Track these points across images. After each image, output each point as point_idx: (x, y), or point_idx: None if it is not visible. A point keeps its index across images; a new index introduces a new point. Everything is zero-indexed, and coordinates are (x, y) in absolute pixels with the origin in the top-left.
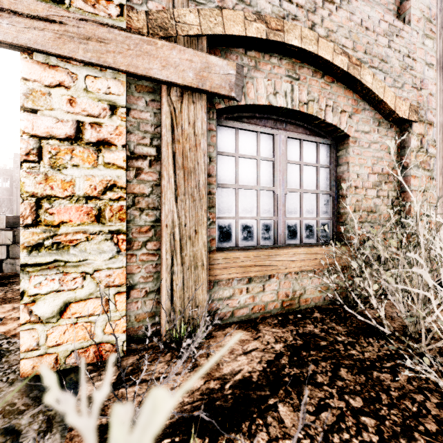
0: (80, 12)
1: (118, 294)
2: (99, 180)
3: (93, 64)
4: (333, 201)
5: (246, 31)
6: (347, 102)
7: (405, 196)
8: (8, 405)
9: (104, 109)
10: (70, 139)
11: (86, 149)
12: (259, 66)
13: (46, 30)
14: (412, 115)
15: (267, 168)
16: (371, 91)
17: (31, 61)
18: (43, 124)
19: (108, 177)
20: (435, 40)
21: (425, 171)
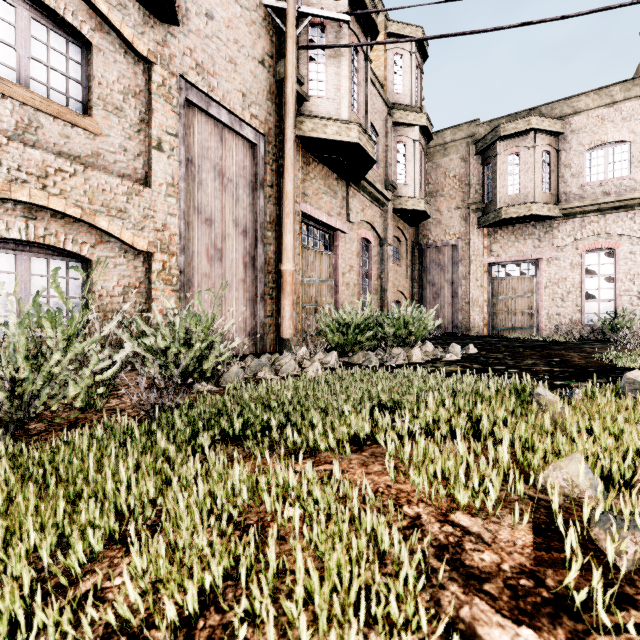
0: None
1: None
2: None
3: None
4: (85, 304)
5: None
6: (91, 236)
7: (150, 302)
8: None
9: None
10: None
11: None
12: None
13: None
14: (152, 248)
15: (9, 279)
16: (108, 232)
17: None
18: None
19: None
20: (178, 198)
21: (168, 285)
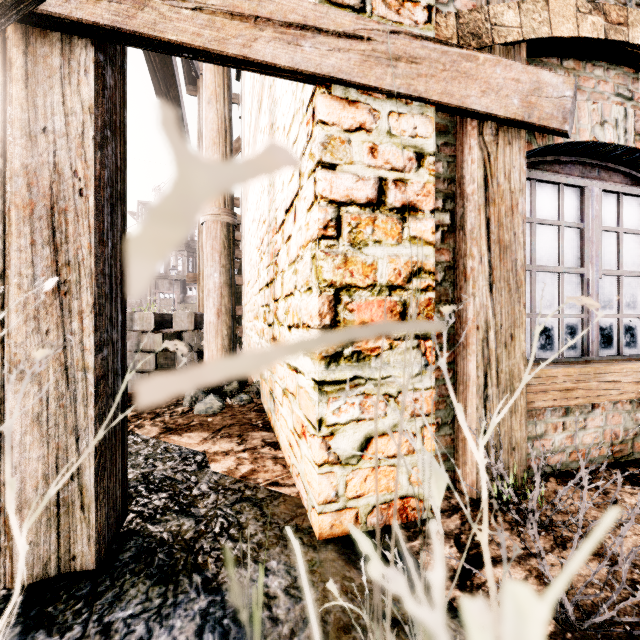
0: (383, 22)
1: (425, 427)
2: (403, 262)
3: (400, 94)
4: None
5: (579, 29)
6: None
7: None
8: (344, 580)
9: (410, 158)
10: (371, 204)
11: (390, 218)
12: (579, 82)
13: (350, 51)
14: None
15: (572, 239)
16: None
17: (329, 97)
18: (342, 185)
19: (414, 257)
20: None
21: None
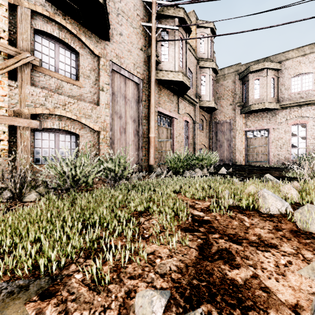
0: None
1: None
2: (0, 148)
3: None
4: (76, 151)
5: (43, 112)
6: (79, 126)
7: (99, 150)
8: None
9: (2, 132)
10: None
11: None
12: (48, 118)
13: None
14: (100, 129)
15: (53, 143)
16: (85, 124)
17: None
18: None
19: (3, 147)
20: (109, 109)
21: (105, 144)
